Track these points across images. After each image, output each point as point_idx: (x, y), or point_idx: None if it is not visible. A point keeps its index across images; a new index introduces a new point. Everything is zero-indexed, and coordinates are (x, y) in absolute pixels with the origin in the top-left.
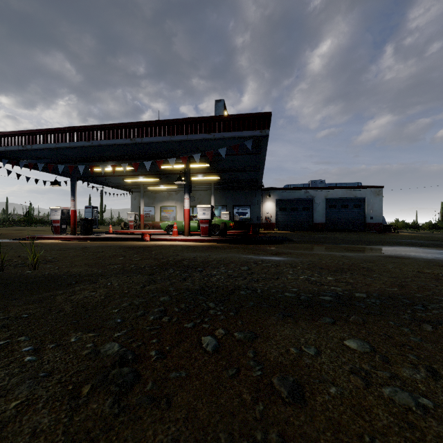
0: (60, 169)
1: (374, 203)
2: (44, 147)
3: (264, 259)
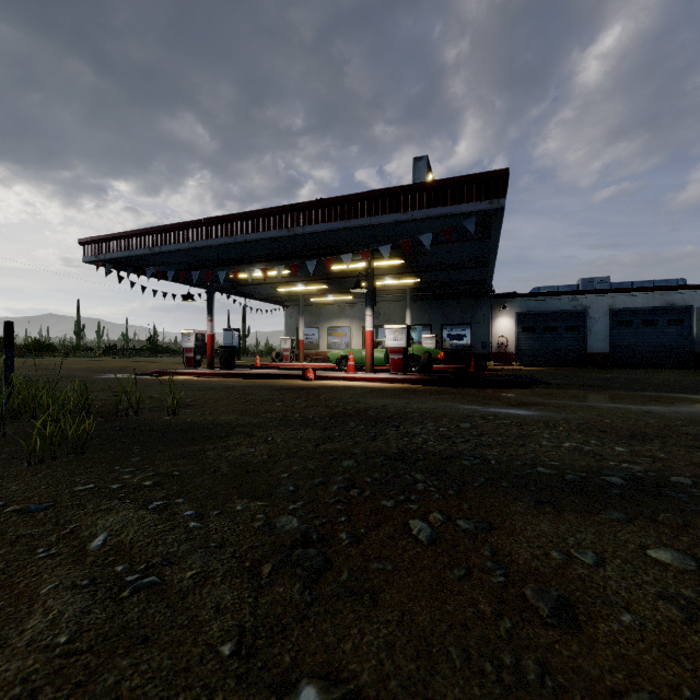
0: (195, 277)
1: None
2: (175, 248)
3: (497, 413)
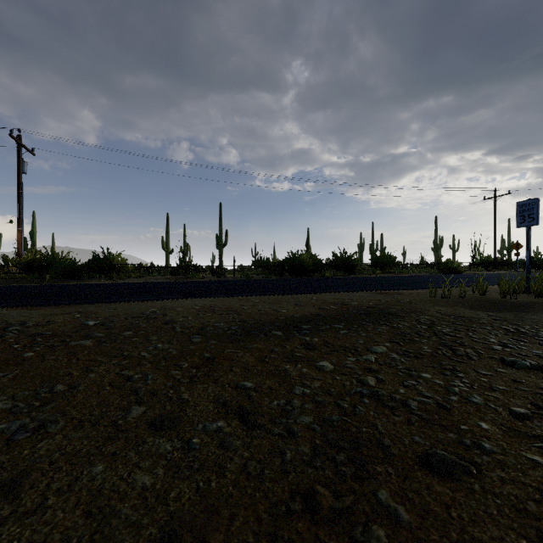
0: None
1: None
2: None
3: None
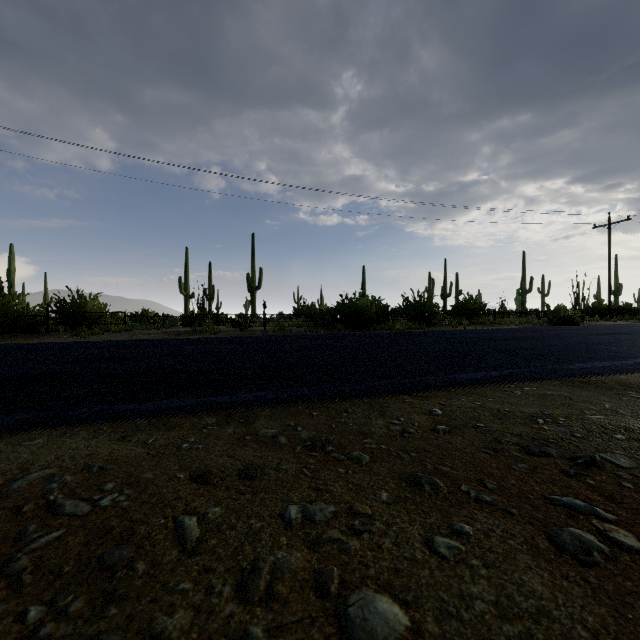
0: None
1: None
2: None
3: None
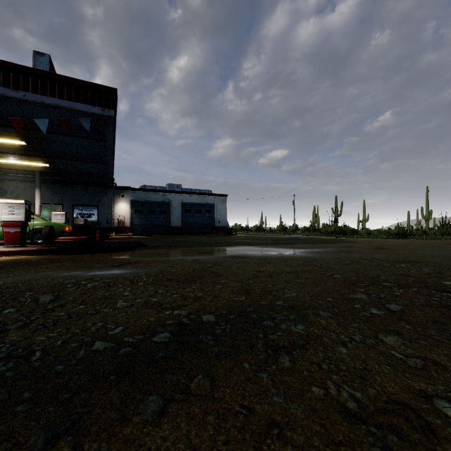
0: None
1: (221, 209)
2: None
3: (95, 276)
